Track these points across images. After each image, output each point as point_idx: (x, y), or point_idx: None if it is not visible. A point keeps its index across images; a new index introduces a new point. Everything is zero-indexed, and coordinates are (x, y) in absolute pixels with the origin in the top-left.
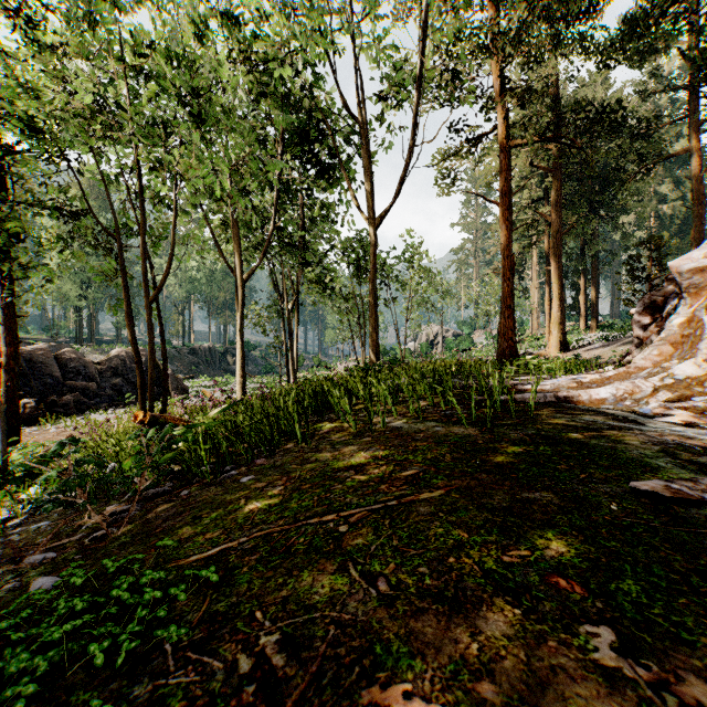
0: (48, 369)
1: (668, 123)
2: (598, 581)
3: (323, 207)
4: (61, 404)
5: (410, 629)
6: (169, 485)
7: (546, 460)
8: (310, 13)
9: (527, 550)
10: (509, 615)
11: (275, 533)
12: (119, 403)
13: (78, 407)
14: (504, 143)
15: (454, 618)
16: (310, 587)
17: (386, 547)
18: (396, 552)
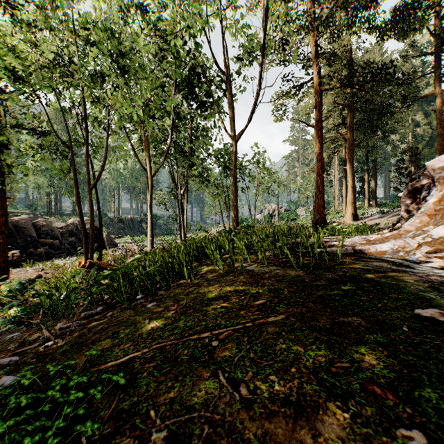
0: (28, 232)
1: (421, 76)
2: (404, 389)
3: (202, 129)
4: (36, 254)
5: (265, 429)
6: (100, 308)
7: (352, 293)
8: (194, 3)
9: (348, 363)
10: (341, 419)
11: (167, 345)
12: (74, 253)
13: (47, 255)
14: (317, 88)
15: (298, 420)
16: (191, 390)
17: (245, 358)
18: (252, 363)
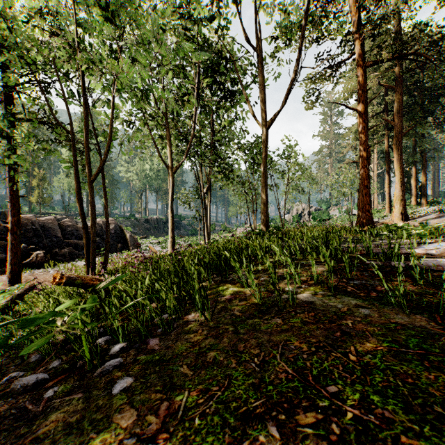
0: (53, 232)
1: None
2: None
3: (227, 122)
4: (60, 254)
5: None
6: (54, 365)
7: None
8: None
9: None
10: None
11: None
12: (97, 254)
13: (71, 256)
14: (362, 64)
15: None
16: None
17: None
18: None
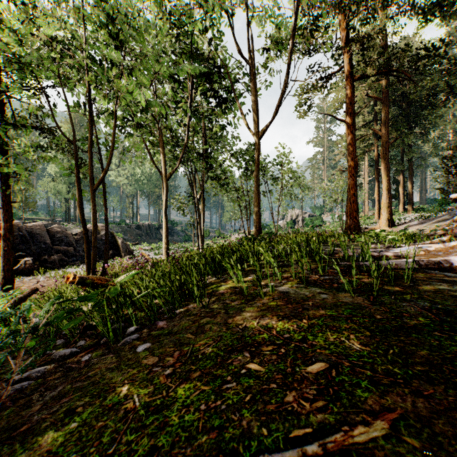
0: (42, 238)
1: None
2: None
3: (221, 129)
4: (50, 261)
5: None
6: (80, 344)
7: None
8: None
9: None
10: None
11: None
12: None
13: (61, 263)
14: (350, 77)
15: None
16: None
17: None
18: None
